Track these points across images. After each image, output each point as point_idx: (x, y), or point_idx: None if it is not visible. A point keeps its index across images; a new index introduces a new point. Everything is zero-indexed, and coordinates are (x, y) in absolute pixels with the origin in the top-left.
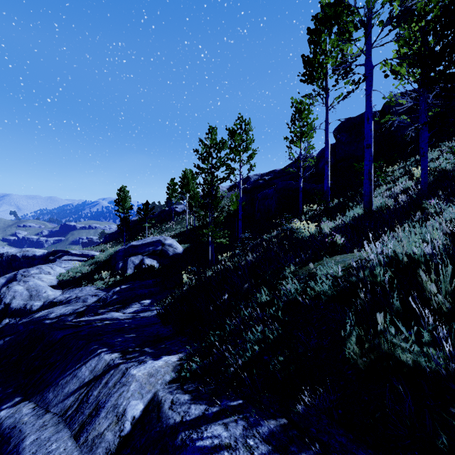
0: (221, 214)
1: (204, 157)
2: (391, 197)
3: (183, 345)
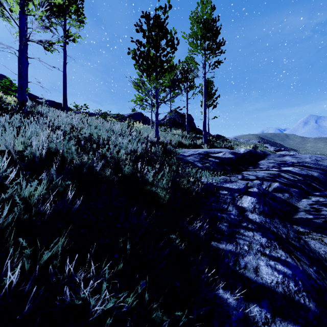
0: None
1: None
2: None
3: None
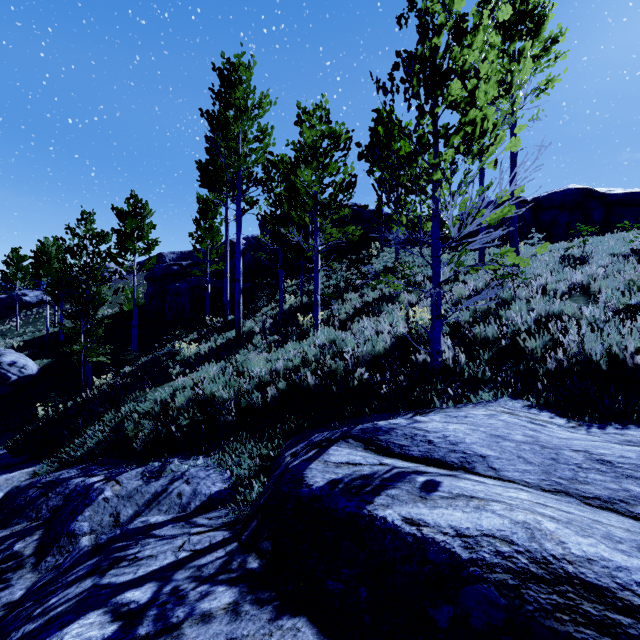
0: (100, 326)
1: (74, 252)
2: (267, 318)
3: (37, 463)
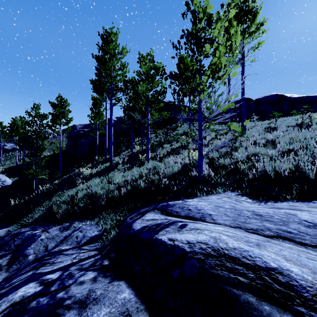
0: (43, 160)
1: (29, 123)
2: (125, 156)
3: (10, 226)
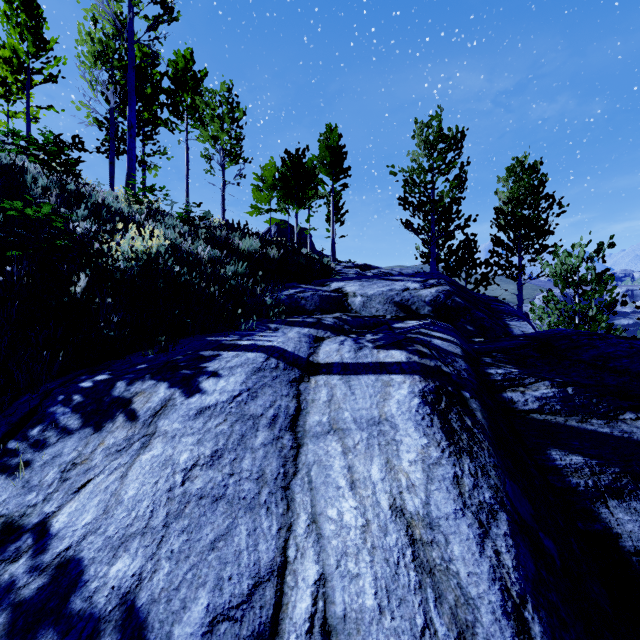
0: None
1: None
2: None
3: None
